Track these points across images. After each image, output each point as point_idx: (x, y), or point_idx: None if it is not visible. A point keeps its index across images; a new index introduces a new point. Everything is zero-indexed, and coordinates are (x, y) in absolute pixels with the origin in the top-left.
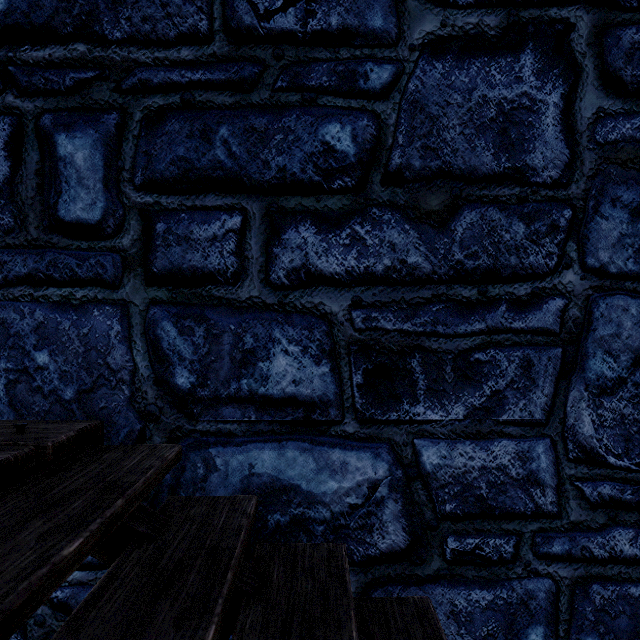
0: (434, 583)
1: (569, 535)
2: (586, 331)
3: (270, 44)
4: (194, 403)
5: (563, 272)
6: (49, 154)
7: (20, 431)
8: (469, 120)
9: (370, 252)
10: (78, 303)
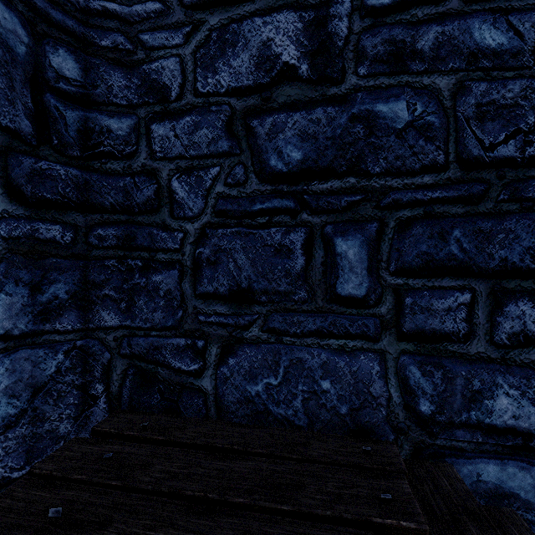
0: None
1: None
2: None
3: (494, 168)
4: (433, 425)
5: None
6: (330, 251)
7: (369, 454)
8: None
9: None
10: (349, 350)
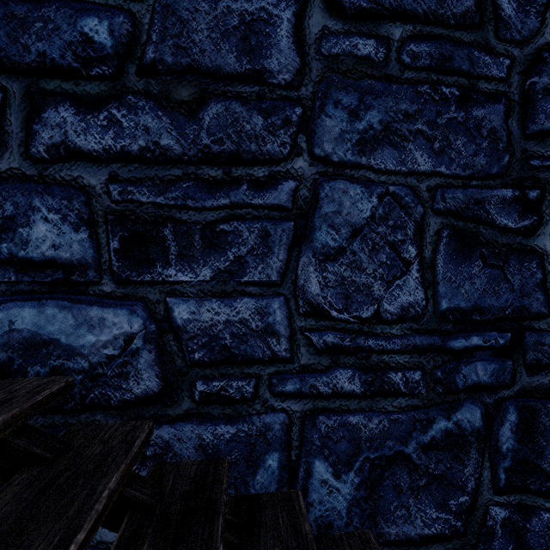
0: (184, 421)
1: (300, 376)
2: (314, 208)
3: None
4: None
5: (295, 159)
6: None
7: None
8: (215, 26)
9: (126, 133)
10: None
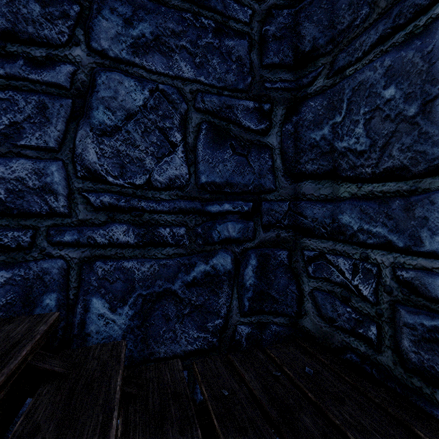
0: None
1: (78, 229)
2: (91, 91)
3: None
4: None
5: (73, 47)
6: None
7: None
8: None
9: None
10: None
